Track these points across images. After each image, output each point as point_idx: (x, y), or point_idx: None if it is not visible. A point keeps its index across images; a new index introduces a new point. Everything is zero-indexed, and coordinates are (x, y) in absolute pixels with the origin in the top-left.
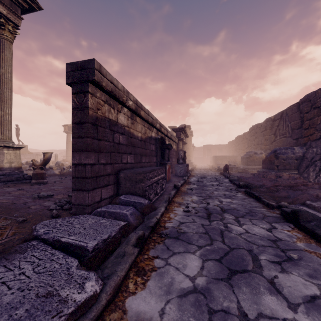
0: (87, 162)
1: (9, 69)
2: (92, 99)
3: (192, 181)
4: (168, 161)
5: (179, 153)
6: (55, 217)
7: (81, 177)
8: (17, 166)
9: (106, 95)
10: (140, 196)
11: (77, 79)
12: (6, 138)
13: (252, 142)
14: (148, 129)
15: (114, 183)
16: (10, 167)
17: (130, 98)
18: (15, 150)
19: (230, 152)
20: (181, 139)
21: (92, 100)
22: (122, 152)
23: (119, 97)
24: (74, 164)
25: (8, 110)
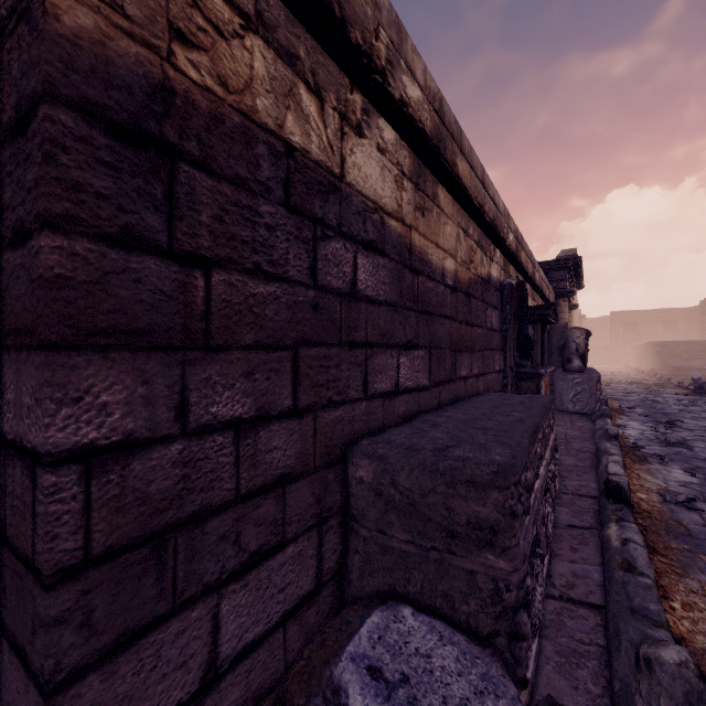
0: (39, 438)
1: None
2: None
3: (640, 442)
4: (542, 366)
5: (570, 336)
6: None
7: (18, 550)
8: None
9: None
10: (482, 653)
11: None
12: None
13: None
14: (479, 249)
15: (318, 517)
16: None
17: (411, 65)
18: None
19: None
20: (567, 292)
21: None
22: (371, 342)
23: (347, 13)
24: (3, 443)
25: None
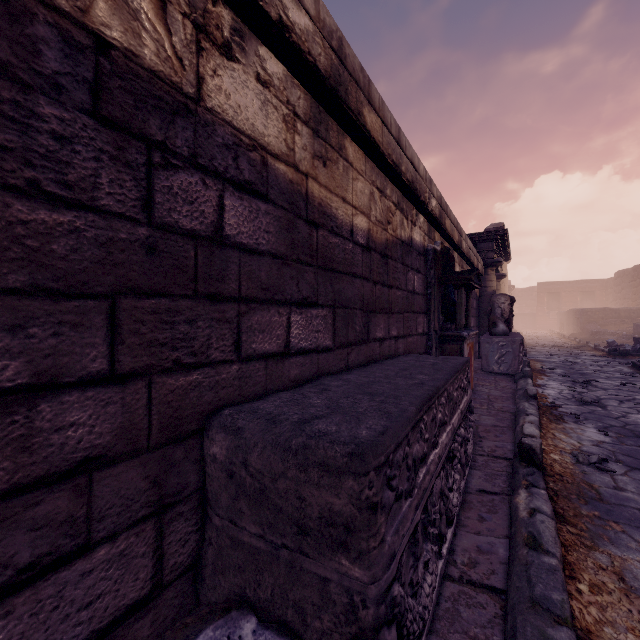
0: None
1: None
2: None
3: (558, 401)
4: (467, 329)
5: (496, 302)
6: None
7: None
8: None
9: None
10: None
11: None
12: None
13: None
14: (399, 211)
15: (157, 505)
16: None
17: None
18: None
19: (627, 299)
20: (495, 262)
21: None
22: (247, 296)
23: None
24: None
25: None
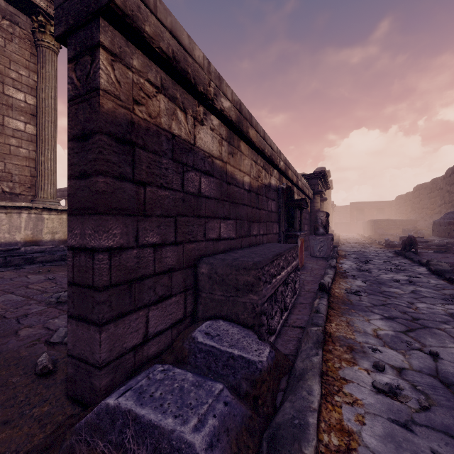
0: (97, 243)
1: (52, 92)
2: (114, 68)
3: (347, 270)
4: (300, 231)
5: (318, 215)
6: (40, 376)
7: (84, 284)
8: (63, 239)
9: (161, 71)
10: (247, 329)
11: (76, 18)
12: (47, 196)
13: (453, 195)
14: (264, 170)
15: (185, 288)
16: (53, 239)
17: (225, 92)
18: (61, 214)
19: (402, 214)
20: (319, 191)
21: (112, 70)
22: (207, 215)
23: (197, 80)
24: (72, 249)
25: (51, 153)
